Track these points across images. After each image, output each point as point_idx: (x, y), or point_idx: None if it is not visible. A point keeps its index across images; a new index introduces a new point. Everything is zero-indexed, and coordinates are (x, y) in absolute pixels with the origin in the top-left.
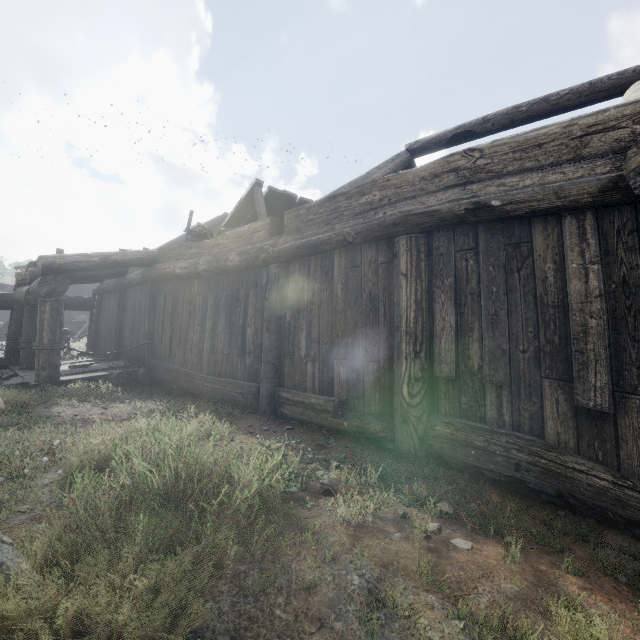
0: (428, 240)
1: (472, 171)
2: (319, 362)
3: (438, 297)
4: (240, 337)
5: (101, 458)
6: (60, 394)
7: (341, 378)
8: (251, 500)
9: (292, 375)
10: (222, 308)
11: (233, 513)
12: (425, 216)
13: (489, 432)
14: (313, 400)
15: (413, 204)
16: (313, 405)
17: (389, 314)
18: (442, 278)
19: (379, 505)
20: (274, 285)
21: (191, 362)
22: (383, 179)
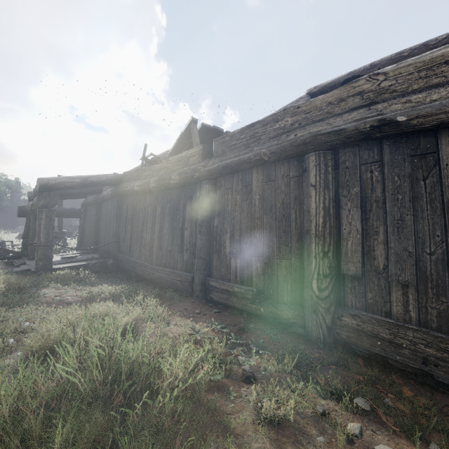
0: (335, 156)
1: (376, 93)
2: (240, 258)
3: (344, 204)
4: (179, 237)
5: (54, 342)
6: (50, 279)
7: (258, 272)
8: (177, 394)
9: (219, 268)
10: (166, 215)
11: (158, 412)
12: (332, 135)
13: (395, 326)
14: (235, 289)
15: (321, 125)
16: (235, 293)
17: (299, 219)
18: (348, 188)
19: (298, 400)
20: (205, 197)
21: (144, 256)
22: (294, 107)
